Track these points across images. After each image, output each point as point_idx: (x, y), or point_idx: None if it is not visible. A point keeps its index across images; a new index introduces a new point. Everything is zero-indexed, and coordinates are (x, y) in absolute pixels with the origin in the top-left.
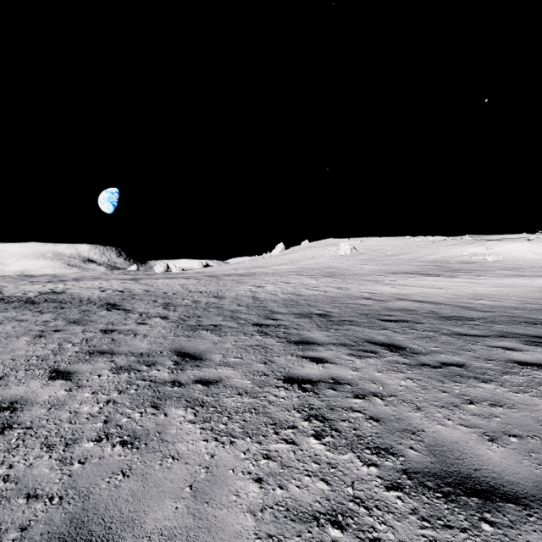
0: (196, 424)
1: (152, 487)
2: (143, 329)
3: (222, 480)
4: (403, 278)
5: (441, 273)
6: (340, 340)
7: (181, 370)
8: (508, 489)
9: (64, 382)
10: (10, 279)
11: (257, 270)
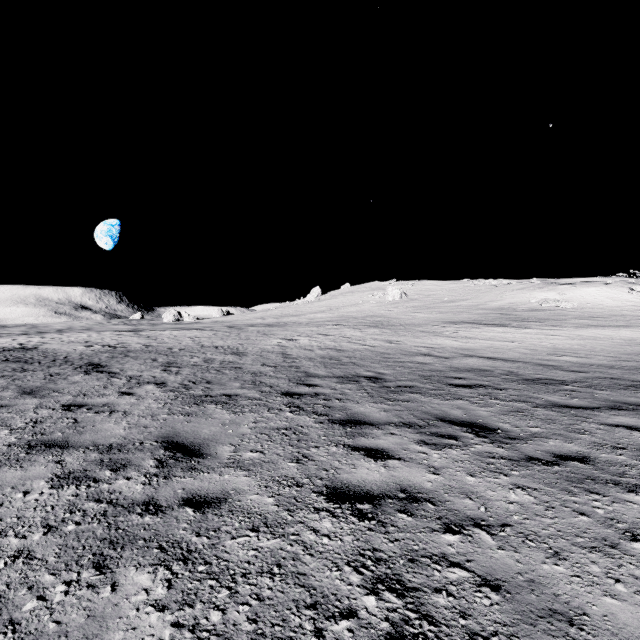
0: (167, 613)
1: None
2: (126, 402)
3: None
4: (465, 328)
5: (509, 323)
6: (403, 418)
7: (165, 478)
8: None
9: None
10: None
11: (288, 319)
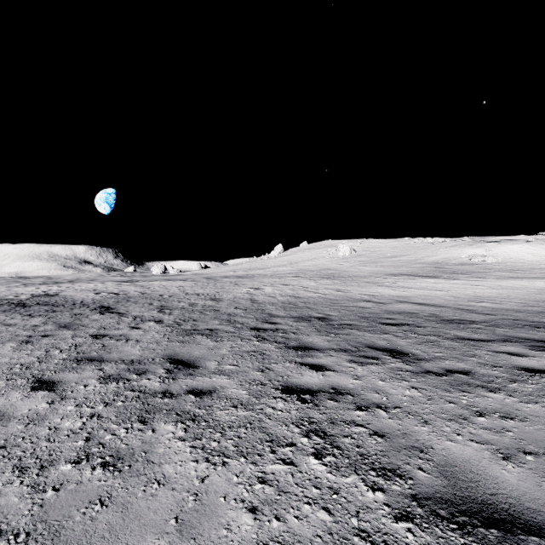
0: (186, 442)
1: (133, 519)
2: (136, 333)
3: (212, 510)
4: (403, 280)
5: (441, 275)
6: (341, 346)
7: (173, 379)
8: (529, 519)
9: (47, 393)
10: (3, 281)
11: (255, 272)
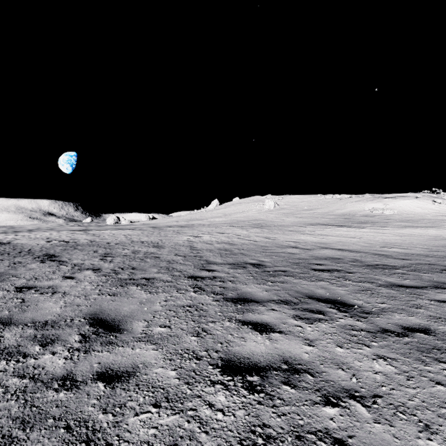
0: None
1: None
2: (67, 284)
3: None
4: (320, 228)
5: (351, 225)
6: (281, 296)
7: (85, 352)
8: None
9: None
10: None
11: (195, 222)
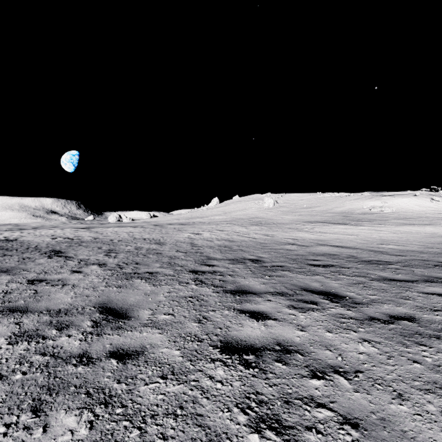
0: None
1: None
2: (75, 278)
3: None
4: (318, 226)
5: (349, 222)
6: (277, 289)
7: (98, 335)
8: None
9: None
10: None
11: (195, 220)
